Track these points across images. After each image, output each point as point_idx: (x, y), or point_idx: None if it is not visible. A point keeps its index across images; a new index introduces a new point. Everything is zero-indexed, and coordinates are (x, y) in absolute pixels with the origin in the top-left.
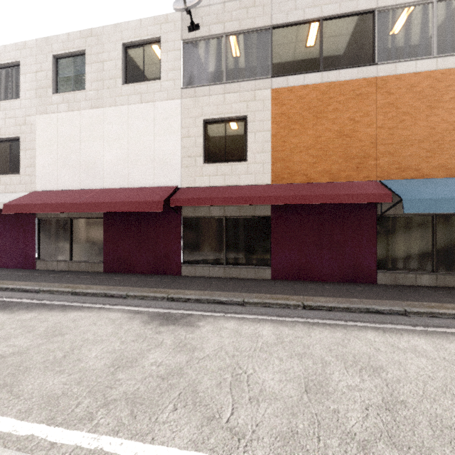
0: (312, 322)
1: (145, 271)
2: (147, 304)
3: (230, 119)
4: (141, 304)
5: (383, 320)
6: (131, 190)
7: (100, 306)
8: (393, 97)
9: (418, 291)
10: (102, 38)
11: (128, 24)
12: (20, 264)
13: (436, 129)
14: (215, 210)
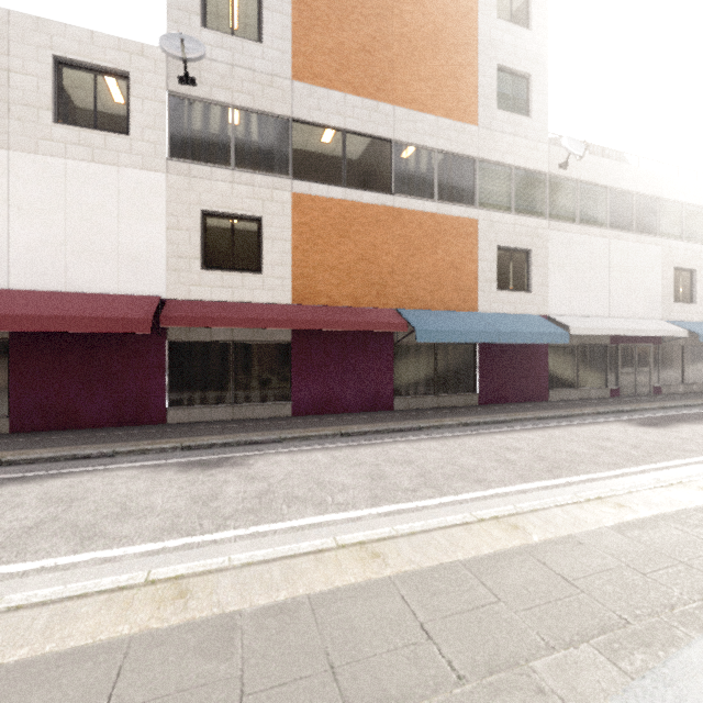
0: (354, 445)
1: (101, 423)
2: (158, 457)
3: (240, 217)
4: (149, 459)
5: (406, 435)
6: (78, 298)
7: (86, 469)
8: (407, 230)
9: (426, 413)
10: (6, 29)
11: (65, 29)
12: None
13: (438, 266)
14: (219, 332)
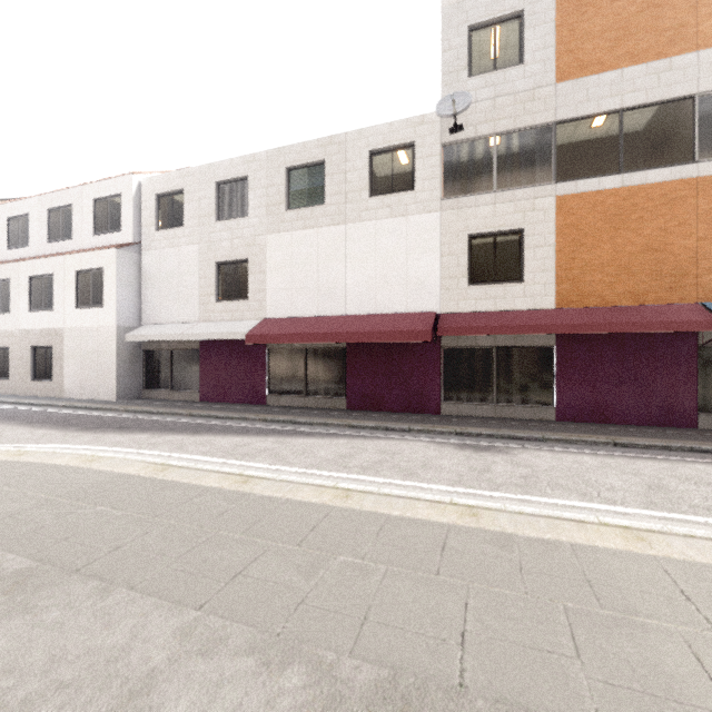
0: (630, 456)
1: (396, 408)
2: (439, 437)
3: (501, 233)
4: (433, 437)
5: (711, 458)
6: (383, 318)
7: (395, 437)
8: None
9: None
10: (344, 145)
11: (375, 129)
12: (248, 399)
13: None
14: (482, 339)
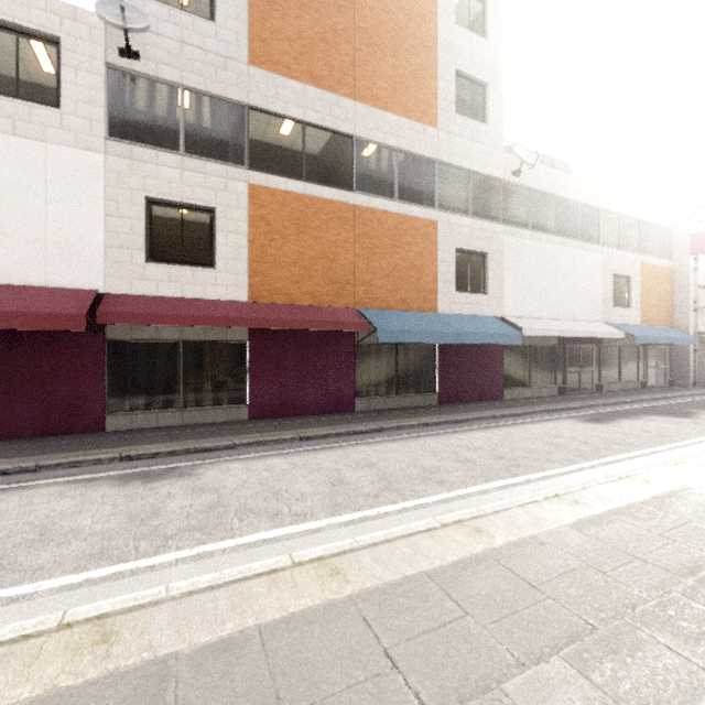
0: (314, 449)
1: (24, 432)
2: (91, 470)
3: (190, 207)
4: (81, 472)
5: (367, 437)
6: None
7: (0, 488)
8: (368, 228)
9: (387, 413)
10: None
11: None
12: None
13: (398, 266)
14: (166, 330)
